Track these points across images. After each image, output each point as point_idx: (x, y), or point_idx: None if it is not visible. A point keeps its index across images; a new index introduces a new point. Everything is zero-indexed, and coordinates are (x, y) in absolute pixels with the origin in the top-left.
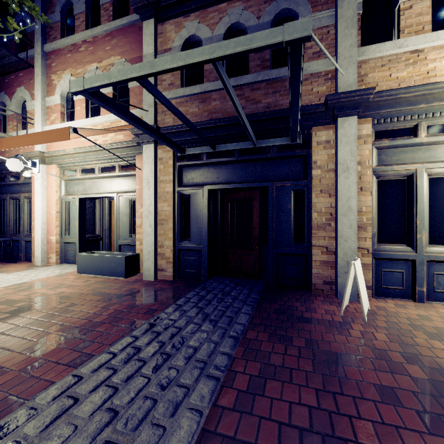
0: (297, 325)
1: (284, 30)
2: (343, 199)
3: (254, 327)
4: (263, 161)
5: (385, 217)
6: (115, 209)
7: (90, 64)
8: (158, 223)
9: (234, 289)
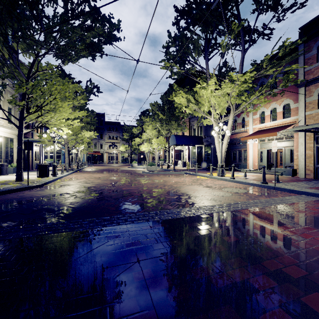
0: None
1: None
2: None
3: None
4: None
5: None
6: (283, 153)
7: (272, 102)
8: (306, 158)
9: None
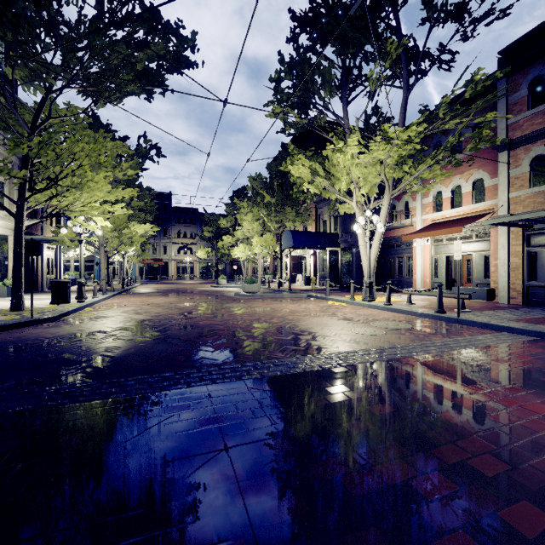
0: None
1: None
2: None
3: None
4: None
5: None
6: (473, 262)
7: (454, 176)
8: (510, 270)
9: None
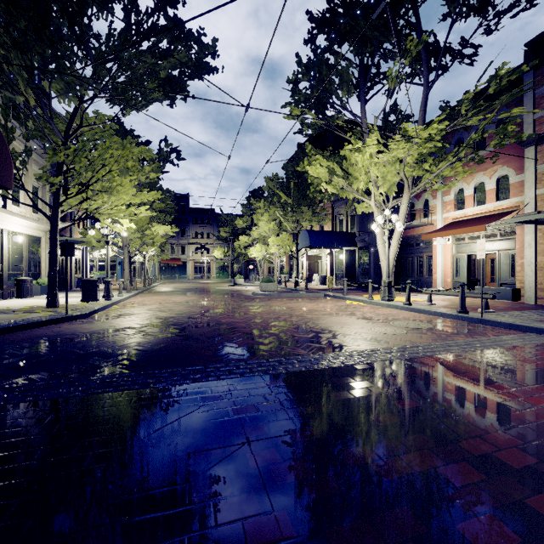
0: None
1: None
2: None
3: None
4: None
5: None
6: (497, 261)
7: (477, 173)
8: (537, 269)
9: None
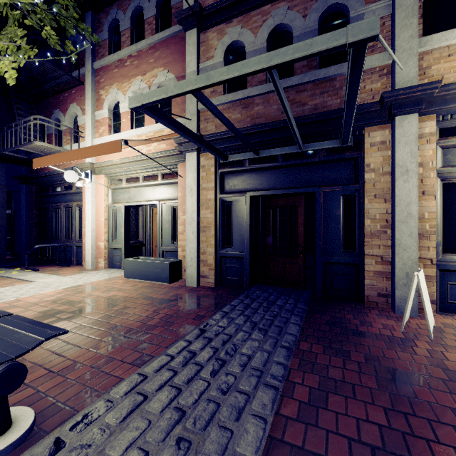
0: (353, 339)
1: (348, 31)
2: (401, 204)
3: (306, 338)
4: (309, 165)
5: (452, 224)
6: (158, 216)
7: (135, 77)
8: (200, 230)
9: (279, 298)
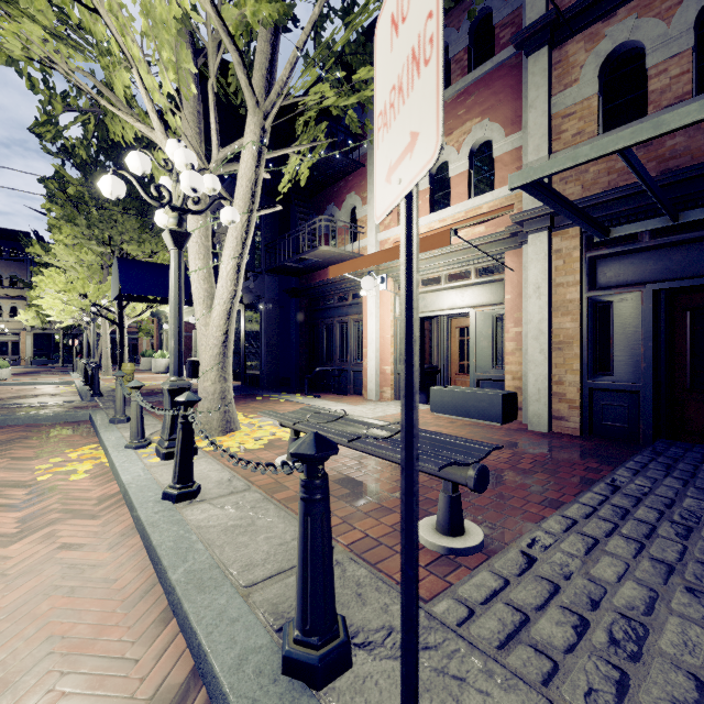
0: None
1: None
2: None
3: None
4: None
5: None
6: (470, 329)
7: None
8: (552, 348)
9: None
